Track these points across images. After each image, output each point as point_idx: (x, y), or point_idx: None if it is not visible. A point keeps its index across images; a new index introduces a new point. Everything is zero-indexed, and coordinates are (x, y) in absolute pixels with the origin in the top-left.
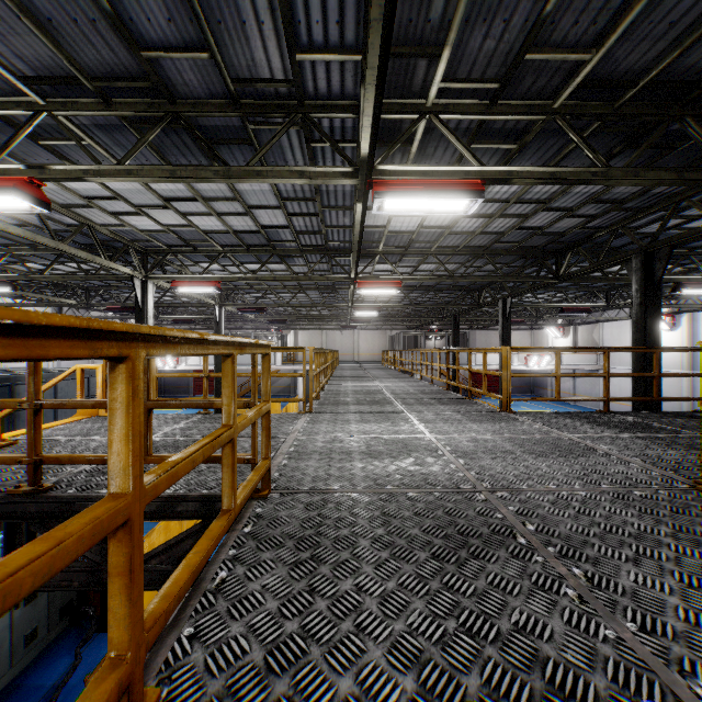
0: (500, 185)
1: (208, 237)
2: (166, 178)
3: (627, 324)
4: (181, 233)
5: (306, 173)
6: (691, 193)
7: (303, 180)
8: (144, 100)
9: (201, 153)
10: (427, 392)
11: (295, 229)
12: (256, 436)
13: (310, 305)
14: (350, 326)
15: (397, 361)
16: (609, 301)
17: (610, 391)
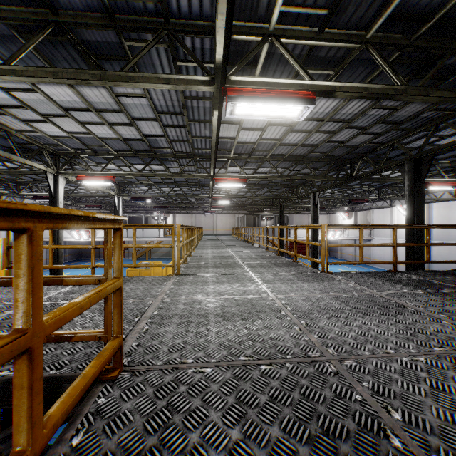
0: (319, 107)
1: (104, 143)
2: (48, 78)
3: (389, 210)
4: (83, 139)
5: (171, 80)
6: (448, 117)
7: (168, 85)
8: (28, 10)
9: (88, 67)
10: (264, 256)
11: (169, 138)
12: (108, 312)
13: (183, 196)
14: (211, 211)
15: (242, 234)
16: (379, 195)
17: (378, 253)
